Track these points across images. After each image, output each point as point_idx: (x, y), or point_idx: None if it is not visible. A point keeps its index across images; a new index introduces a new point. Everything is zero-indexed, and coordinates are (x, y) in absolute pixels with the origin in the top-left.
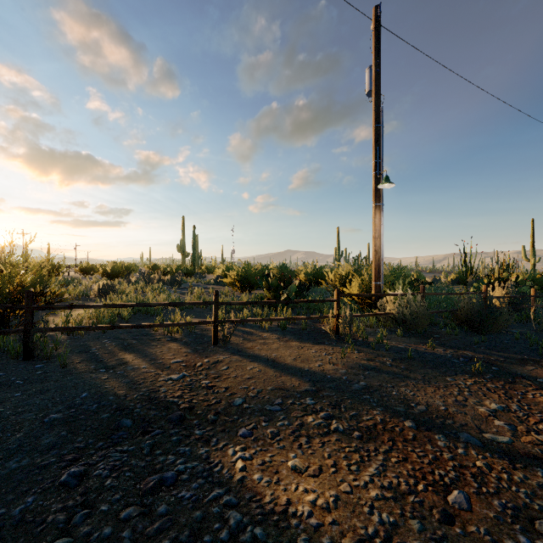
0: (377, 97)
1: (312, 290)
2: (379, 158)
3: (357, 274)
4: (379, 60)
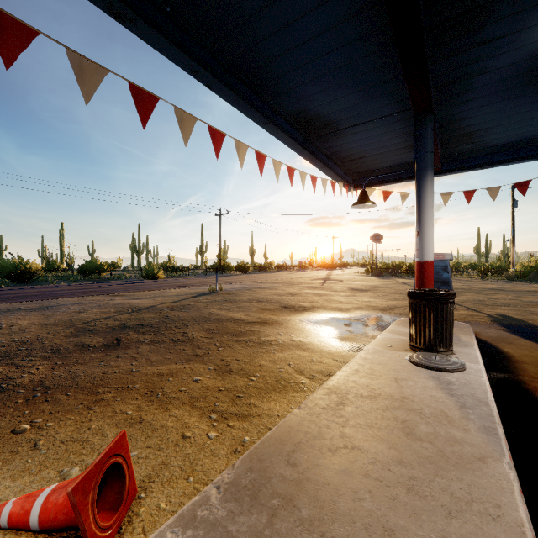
0: (511, 213)
1: None
2: (512, 231)
3: (532, 266)
4: (512, 201)
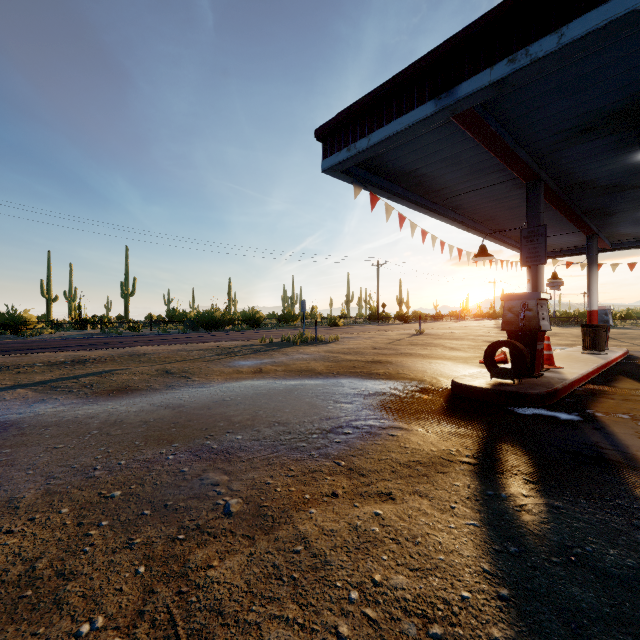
0: None
1: None
2: None
3: None
4: None
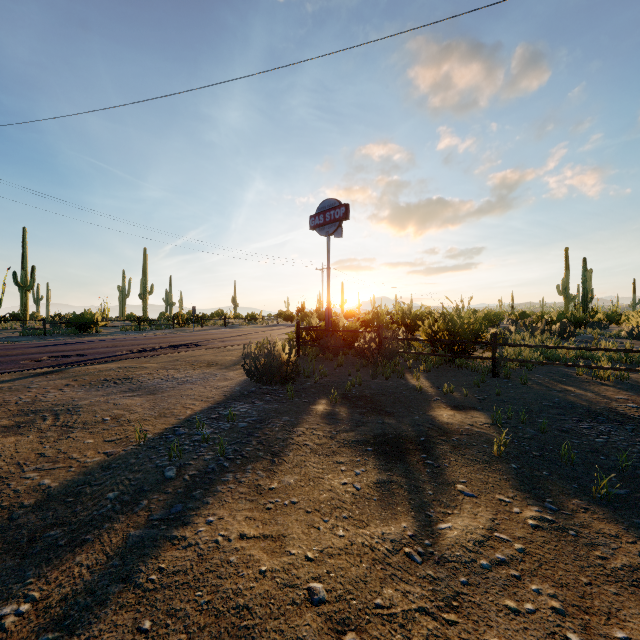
0: None
1: None
2: None
3: None
4: None
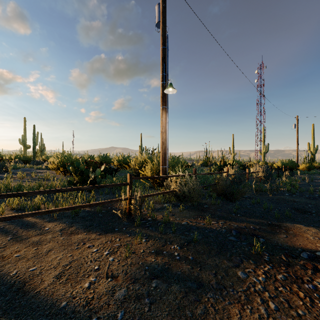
0: (163, 25)
1: (121, 172)
2: (165, 72)
3: (150, 160)
4: None
